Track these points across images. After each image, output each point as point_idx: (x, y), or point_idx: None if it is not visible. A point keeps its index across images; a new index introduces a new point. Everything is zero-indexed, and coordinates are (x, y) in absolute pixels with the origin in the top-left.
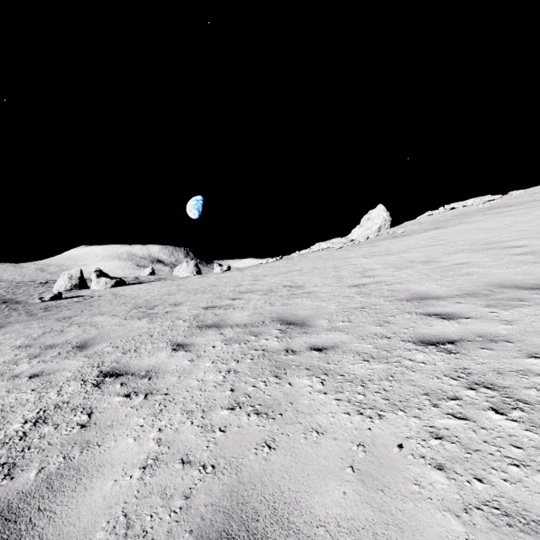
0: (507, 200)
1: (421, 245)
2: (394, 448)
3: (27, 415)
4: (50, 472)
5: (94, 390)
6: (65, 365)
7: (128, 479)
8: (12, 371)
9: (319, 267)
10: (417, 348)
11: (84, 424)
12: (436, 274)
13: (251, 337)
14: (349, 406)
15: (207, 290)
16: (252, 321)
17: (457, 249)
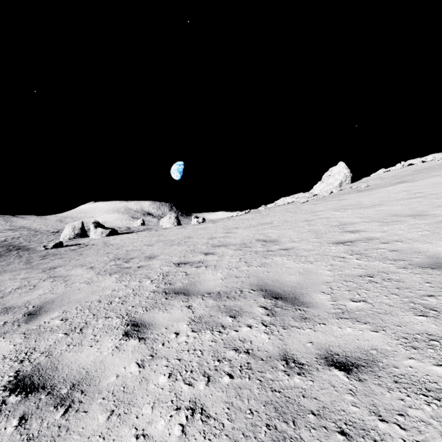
0: None
1: (396, 198)
2: None
3: None
4: None
5: None
6: None
7: None
8: None
9: (289, 220)
10: None
11: None
12: None
13: (226, 318)
14: None
15: (183, 242)
16: (227, 289)
17: None
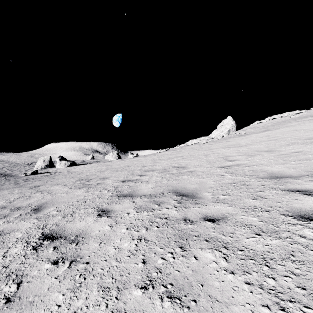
0: (311, 112)
1: (260, 141)
2: None
3: None
4: None
5: (32, 253)
6: (20, 226)
7: None
8: None
9: (194, 155)
10: (300, 222)
11: (10, 298)
12: (281, 159)
13: (155, 205)
14: (264, 294)
15: (124, 169)
16: (155, 192)
17: (288, 142)
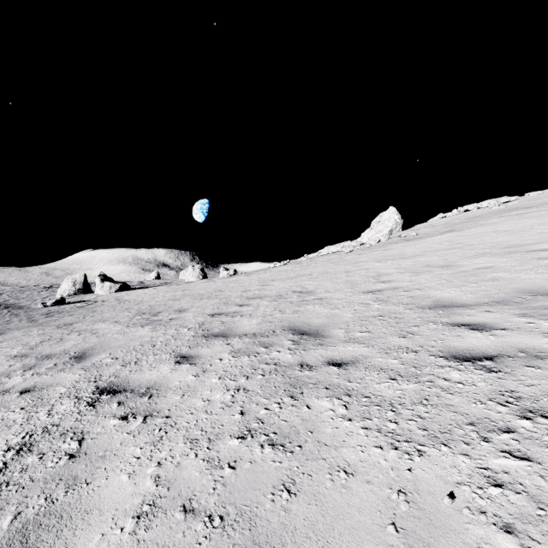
0: (524, 201)
1: (437, 249)
2: (445, 499)
3: (11, 440)
4: (27, 519)
5: (88, 410)
6: (60, 379)
7: (118, 533)
8: (3, 385)
9: (329, 272)
10: (450, 364)
11: (73, 454)
12: (458, 280)
13: (261, 348)
14: (380, 437)
15: (214, 296)
16: (262, 331)
17: (477, 252)
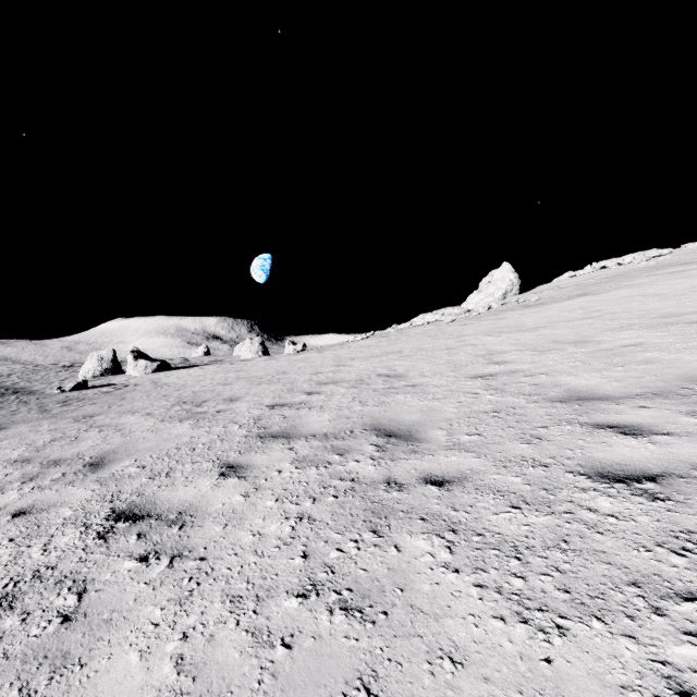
0: (681, 255)
1: (567, 318)
2: None
3: None
4: None
5: (98, 544)
6: (66, 496)
7: None
8: None
9: (425, 348)
10: (595, 486)
11: (68, 615)
12: (598, 361)
13: (333, 456)
14: (501, 601)
15: (275, 379)
16: (336, 430)
17: (621, 324)
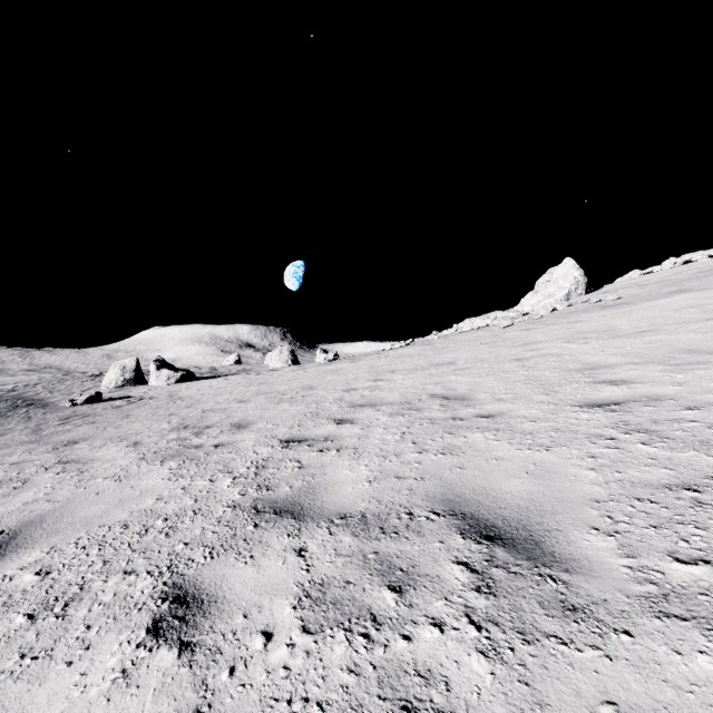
0: None
1: (680, 320)
2: None
3: None
4: None
5: None
6: None
7: None
8: None
9: (486, 359)
10: None
11: None
12: None
13: (382, 592)
14: None
15: (299, 396)
16: (381, 507)
17: None
